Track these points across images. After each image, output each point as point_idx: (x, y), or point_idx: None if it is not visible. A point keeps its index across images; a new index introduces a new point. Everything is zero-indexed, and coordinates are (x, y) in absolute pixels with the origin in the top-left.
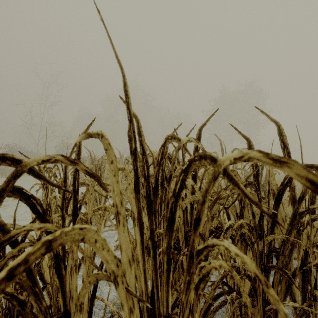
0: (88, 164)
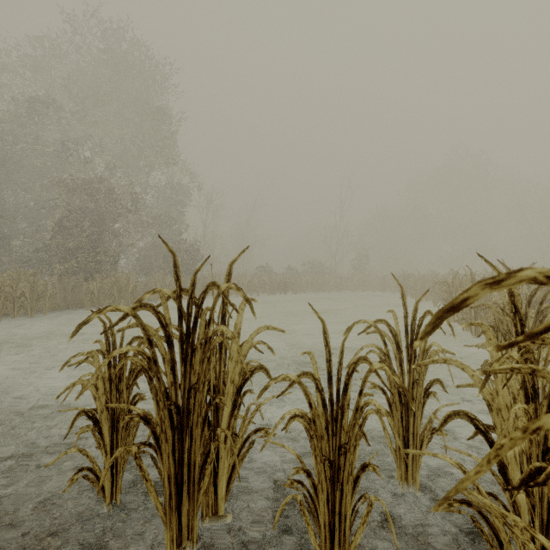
0: (427, 281)
